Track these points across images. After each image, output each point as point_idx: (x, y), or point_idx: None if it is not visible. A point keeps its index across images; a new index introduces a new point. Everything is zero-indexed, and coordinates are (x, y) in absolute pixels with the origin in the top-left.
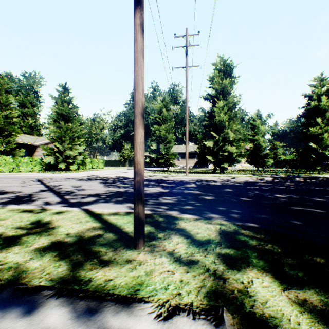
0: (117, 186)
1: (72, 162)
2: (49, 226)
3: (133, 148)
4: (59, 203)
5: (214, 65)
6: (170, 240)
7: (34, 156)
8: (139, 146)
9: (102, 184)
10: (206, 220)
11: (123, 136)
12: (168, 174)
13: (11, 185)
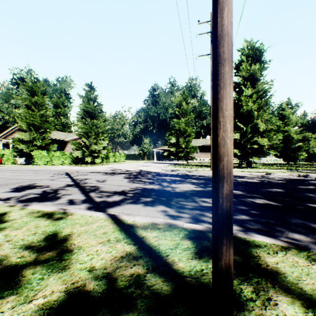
0: (142, 182)
1: (97, 156)
2: (66, 247)
3: (215, 129)
4: (83, 202)
5: (240, 51)
6: (278, 311)
7: (65, 150)
8: (229, 123)
9: (125, 178)
10: (303, 252)
11: (142, 131)
12: (190, 168)
13: (41, 179)
